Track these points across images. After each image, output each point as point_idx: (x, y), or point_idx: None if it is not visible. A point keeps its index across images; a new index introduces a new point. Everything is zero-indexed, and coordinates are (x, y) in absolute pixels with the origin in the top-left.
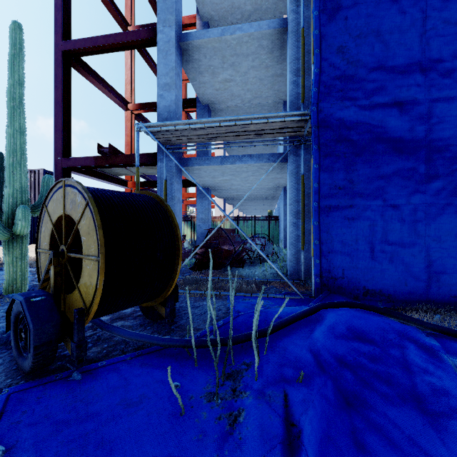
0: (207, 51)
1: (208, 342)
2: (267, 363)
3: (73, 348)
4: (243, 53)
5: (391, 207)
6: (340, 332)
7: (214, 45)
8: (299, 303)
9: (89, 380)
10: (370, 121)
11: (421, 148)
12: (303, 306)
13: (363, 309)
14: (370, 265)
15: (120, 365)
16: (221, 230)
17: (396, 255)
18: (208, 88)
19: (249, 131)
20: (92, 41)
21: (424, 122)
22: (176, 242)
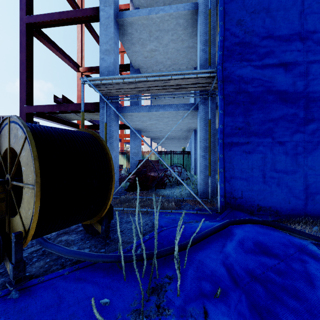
0: (138, 27)
1: (134, 265)
2: (187, 277)
3: (11, 269)
4: (164, 29)
5: (278, 143)
6: (247, 247)
7: (143, 22)
8: (208, 218)
9: (25, 299)
10: (262, 77)
11: (301, 99)
12: (214, 222)
13: (262, 225)
14: (262, 188)
15: (57, 281)
16: (148, 161)
17: (282, 180)
18: (139, 56)
19: (169, 85)
20: (49, 16)
21: (303, 78)
22: (110, 171)
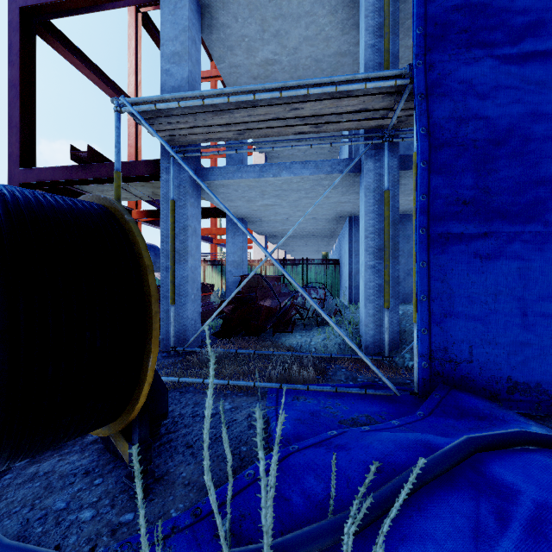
0: (238, 10)
1: None
2: None
3: None
4: (292, 14)
5: None
6: None
7: None
8: (394, 407)
9: None
10: (520, 83)
11: None
12: (421, 434)
13: None
14: (520, 340)
15: None
16: (260, 277)
17: None
18: (242, 76)
19: (303, 116)
20: None
21: None
22: (146, 303)
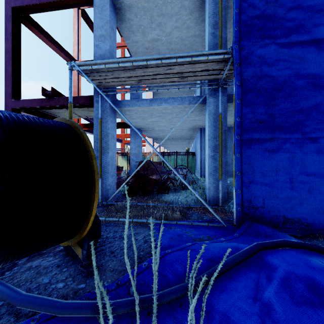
0: (137, 11)
1: None
2: None
3: None
4: (168, 14)
5: (310, 140)
6: (298, 294)
7: (143, 4)
8: (223, 232)
9: None
10: (289, 58)
11: None
12: (234, 243)
13: (304, 249)
14: (289, 195)
15: None
16: (149, 162)
17: (315, 186)
18: (140, 47)
19: (174, 73)
20: None
21: None
22: (92, 175)
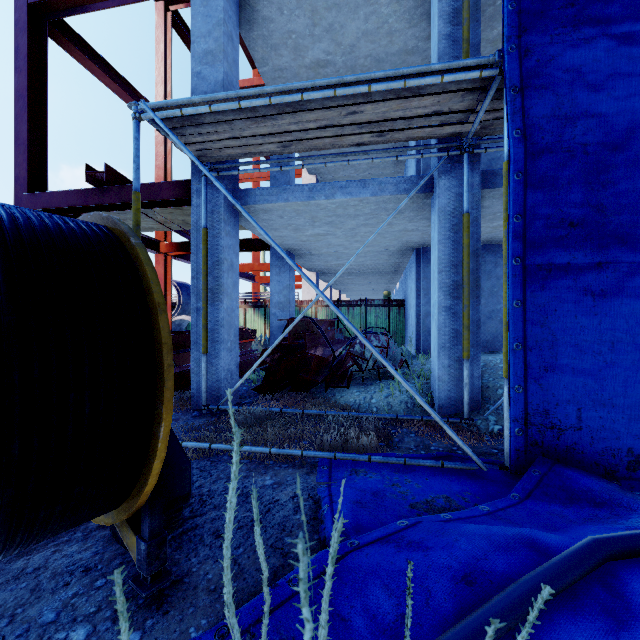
0: None
1: None
2: None
3: None
4: (348, 3)
5: None
6: None
7: None
8: (480, 486)
9: None
10: None
11: None
12: (524, 528)
13: None
14: None
15: None
16: (309, 321)
17: None
18: (289, 81)
19: (362, 123)
20: None
21: None
22: (156, 353)
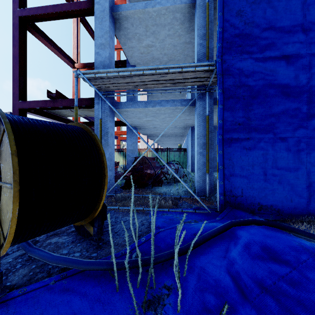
0: (134, 21)
1: (127, 278)
2: (188, 288)
3: None
4: (161, 24)
5: (280, 139)
6: (254, 252)
7: (139, 16)
8: (207, 217)
9: None
10: (263, 71)
11: (304, 93)
12: (214, 223)
13: (267, 226)
14: (263, 186)
15: (41, 293)
16: (144, 158)
17: (284, 178)
18: (135, 52)
19: (166, 80)
20: (43, 9)
21: (306, 72)
22: (102, 168)
